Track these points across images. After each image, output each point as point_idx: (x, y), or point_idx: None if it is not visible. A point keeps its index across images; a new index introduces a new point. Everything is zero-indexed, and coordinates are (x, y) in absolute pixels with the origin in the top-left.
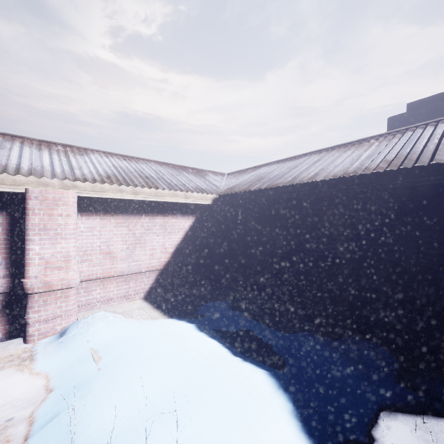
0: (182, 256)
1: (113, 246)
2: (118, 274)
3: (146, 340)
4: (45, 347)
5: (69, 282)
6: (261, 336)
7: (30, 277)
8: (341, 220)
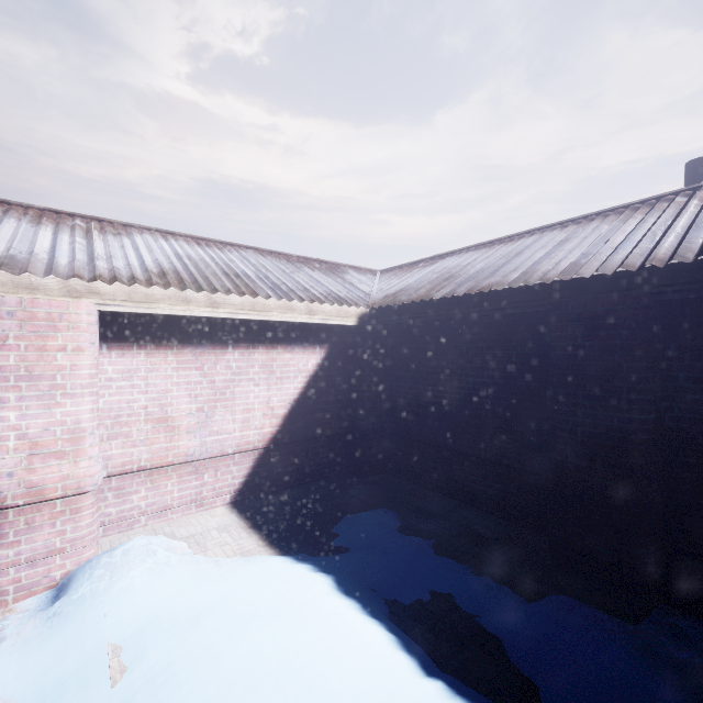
0: (302, 422)
1: (172, 407)
2: (182, 459)
3: (226, 628)
4: (21, 624)
5: (79, 483)
6: (474, 610)
7: None
8: (644, 360)
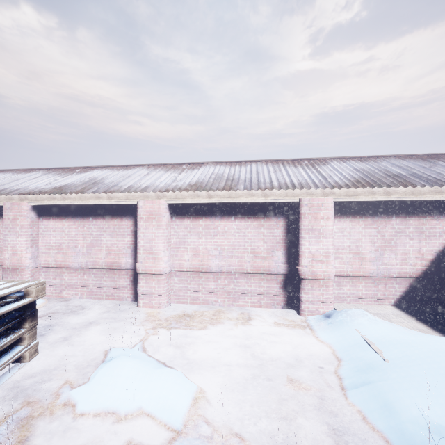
0: None
1: (361, 247)
2: (367, 275)
3: (435, 351)
4: (317, 323)
5: (328, 275)
6: None
7: (302, 266)
8: None
